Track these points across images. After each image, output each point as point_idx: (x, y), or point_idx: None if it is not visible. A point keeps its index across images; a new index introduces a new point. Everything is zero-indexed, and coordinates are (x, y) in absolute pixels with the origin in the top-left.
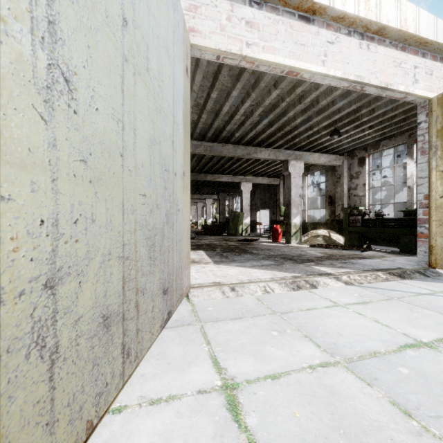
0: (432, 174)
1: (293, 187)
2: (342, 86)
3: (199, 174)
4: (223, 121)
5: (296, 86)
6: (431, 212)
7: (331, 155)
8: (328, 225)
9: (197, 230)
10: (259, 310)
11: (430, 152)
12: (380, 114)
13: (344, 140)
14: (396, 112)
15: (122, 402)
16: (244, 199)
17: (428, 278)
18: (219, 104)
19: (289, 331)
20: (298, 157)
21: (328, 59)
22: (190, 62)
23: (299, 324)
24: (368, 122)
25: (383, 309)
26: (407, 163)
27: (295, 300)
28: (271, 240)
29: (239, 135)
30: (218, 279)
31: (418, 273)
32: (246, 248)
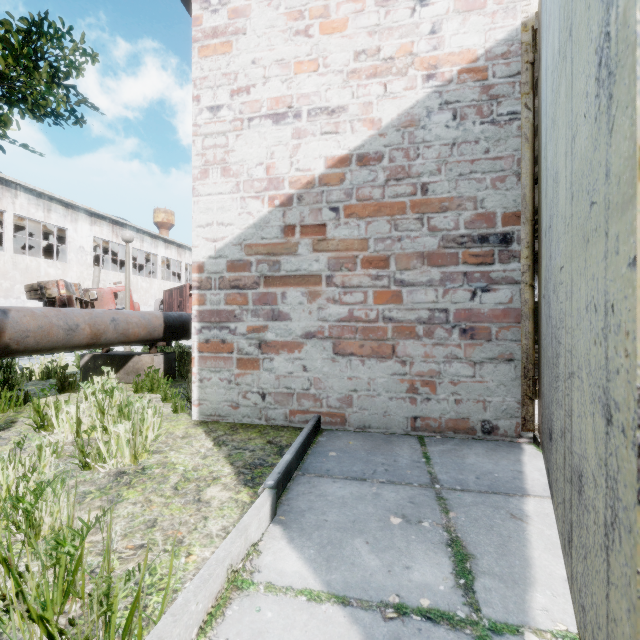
0: None
1: None
2: None
3: None
4: None
5: None
6: None
7: None
8: None
9: None
10: None
11: None
12: None
13: None
14: None
15: (568, 625)
16: None
17: None
18: None
19: None
20: None
21: None
22: None
23: None
24: None
25: None
26: None
27: None
28: None
29: None
30: None
31: None
32: None
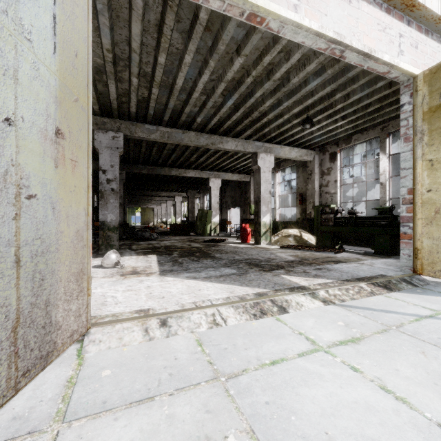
0: (418, 164)
1: (262, 183)
2: (319, 47)
3: (162, 168)
4: (180, 101)
5: (263, 54)
6: (416, 209)
7: (303, 149)
8: (299, 224)
9: (165, 229)
10: (193, 370)
11: (415, 139)
12: (354, 102)
13: (316, 133)
14: (372, 99)
15: None
16: (213, 196)
17: (417, 289)
18: (171, 75)
19: (233, 438)
20: (268, 150)
21: (302, 5)
22: (121, 2)
23: (255, 409)
24: (342, 110)
25: (385, 354)
26: (379, 158)
27: (254, 341)
28: (240, 240)
29: (201, 121)
30: (149, 303)
31: (404, 281)
32: (209, 251)
